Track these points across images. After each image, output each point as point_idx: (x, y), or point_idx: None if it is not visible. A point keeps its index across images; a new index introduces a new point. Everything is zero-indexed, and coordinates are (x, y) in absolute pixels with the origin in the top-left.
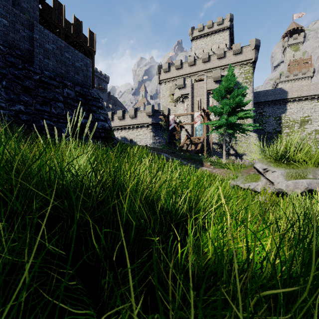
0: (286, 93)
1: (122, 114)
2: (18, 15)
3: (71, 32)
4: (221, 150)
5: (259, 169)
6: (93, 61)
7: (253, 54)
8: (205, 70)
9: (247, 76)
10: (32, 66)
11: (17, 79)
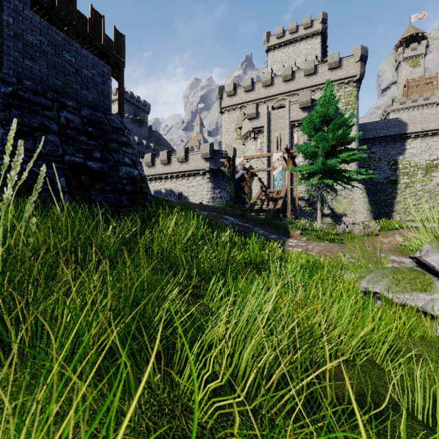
0: (405, 126)
1: (167, 157)
2: None
3: (87, 31)
4: (311, 208)
5: None
6: (122, 76)
7: (358, 68)
8: (286, 93)
9: (349, 100)
10: (1, 70)
11: None
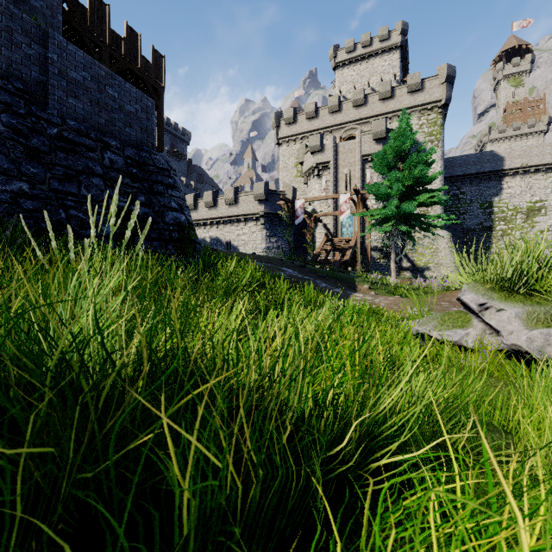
0: (502, 161)
1: (212, 199)
2: (19, 17)
3: (121, 53)
4: (387, 261)
5: (471, 305)
6: (161, 104)
7: (444, 91)
8: (357, 120)
9: (432, 130)
10: (45, 111)
11: (15, 135)
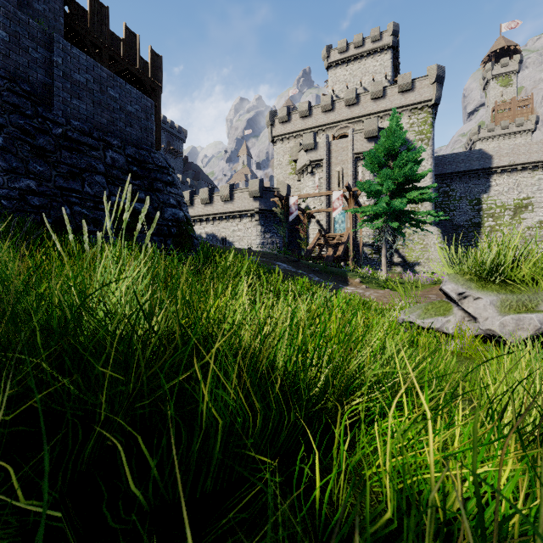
0: (490, 159)
1: (208, 195)
2: (26, 23)
3: (120, 54)
4: (378, 256)
5: (451, 294)
6: (159, 104)
7: (434, 91)
8: (350, 119)
9: (423, 128)
10: (51, 112)
11: (23, 135)
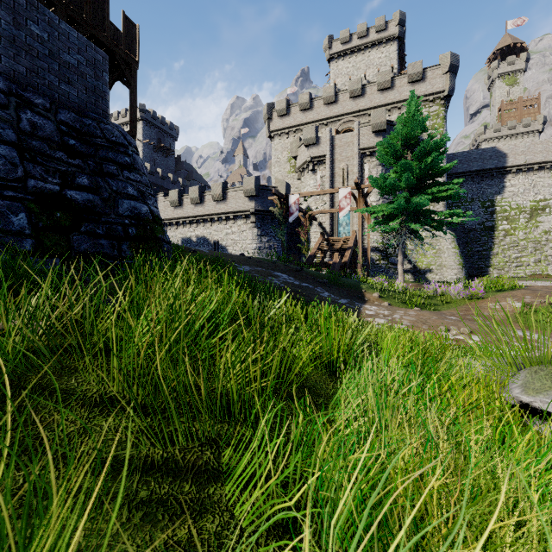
0: (505, 158)
1: (199, 194)
2: None
3: (83, 15)
4: (386, 262)
5: None
6: (135, 81)
7: (447, 81)
8: (355, 112)
9: (434, 122)
10: None
11: None
